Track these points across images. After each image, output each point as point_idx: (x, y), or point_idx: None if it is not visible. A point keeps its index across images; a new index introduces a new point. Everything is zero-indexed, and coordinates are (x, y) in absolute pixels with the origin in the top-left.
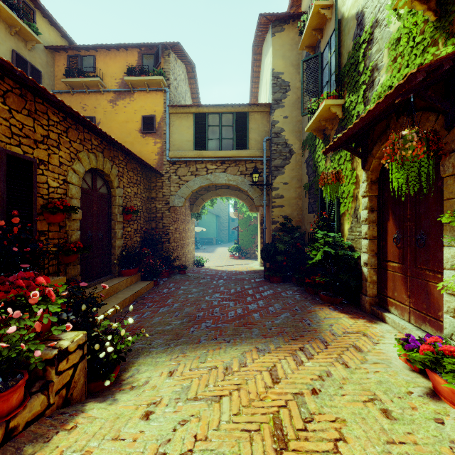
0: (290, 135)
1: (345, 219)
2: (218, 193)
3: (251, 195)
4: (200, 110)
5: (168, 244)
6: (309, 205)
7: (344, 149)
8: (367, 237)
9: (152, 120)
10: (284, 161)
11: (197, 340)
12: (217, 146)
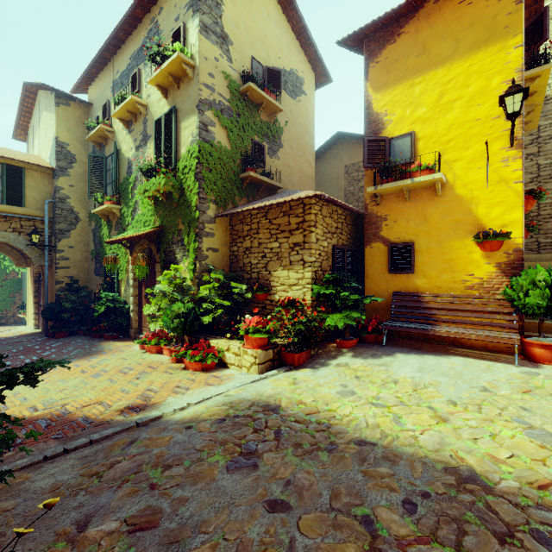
0: (77, 203)
1: (122, 283)
2: None
3: (28, 254)
4: None
5: None
6: (96, 269)
7: (119, 243)
8: (133, 295)
9: None
10: (70, 226)
11: None
12: None
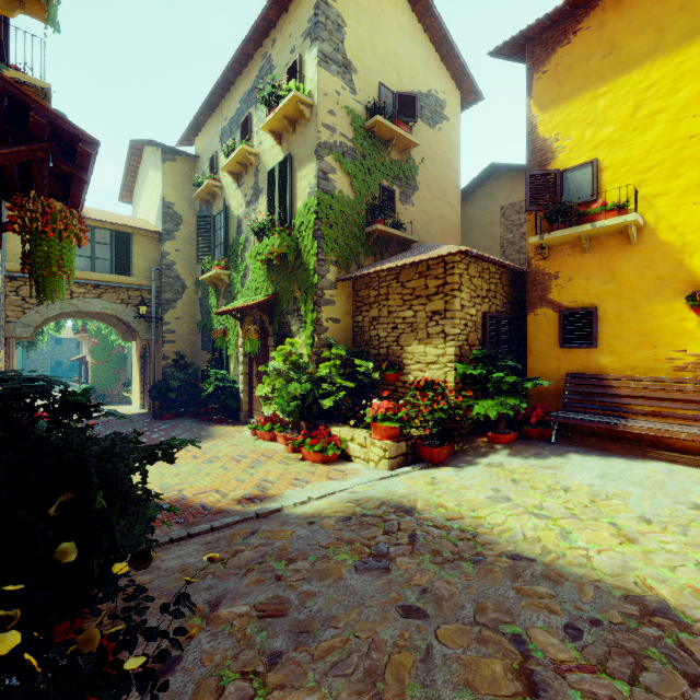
0: (183, 270)
1: (231, 360)
2: (71, 314)
3: (136, 327)
4: None
5: None
6: (203, 343)
7: (229, 314)
8: (243, 373)
9: None
10: (177, 295)
11: None
12: (88, 266)
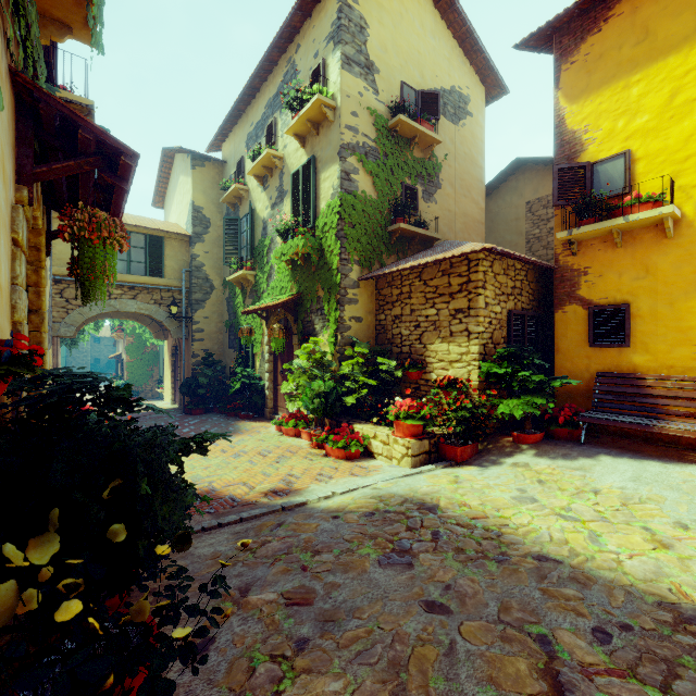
0: (211, 271)
1: (257, 358)
2: (109, 314)
3: (168, 326)
4: None
5: None
6: (230, 341)
7: (255, 314)
8: (268, 371)
9: None
10: (205, 295)
11: None
12: (124, 269)
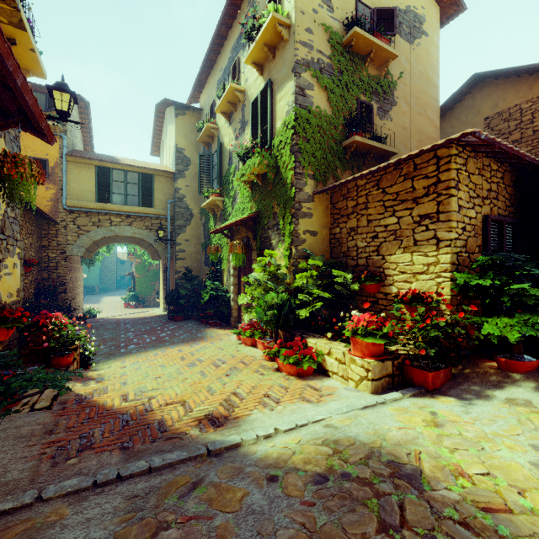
0: (191, 201)
1: (225, 273)
2: (116, 239)
3: (156, 248)
4: (103, 164)
5: (65, 295)
6: (205, 260)
7: (221, 233)
8: (233, 284)
9: (43, 164)
10: (186, 222)
11: (130, 352)
12: (122, 201)
